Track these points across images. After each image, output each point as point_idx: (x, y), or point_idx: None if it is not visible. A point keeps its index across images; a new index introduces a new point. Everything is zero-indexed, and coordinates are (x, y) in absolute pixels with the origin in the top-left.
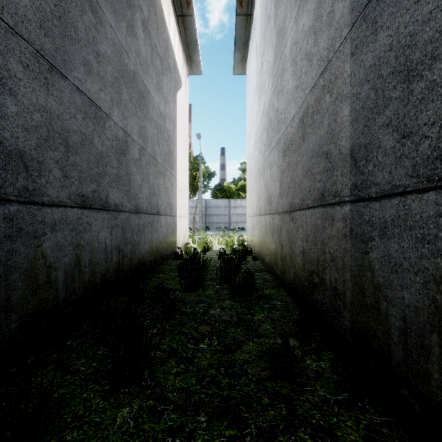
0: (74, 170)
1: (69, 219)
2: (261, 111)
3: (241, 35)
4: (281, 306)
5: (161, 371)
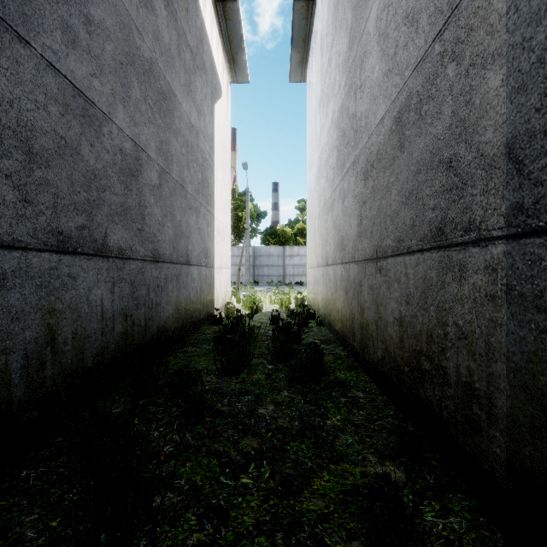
0: (44, 193)
1: (33, 269)
2: (328, 124)
3: (300, 28)
4: (365, 400)
5: (170, 540)
